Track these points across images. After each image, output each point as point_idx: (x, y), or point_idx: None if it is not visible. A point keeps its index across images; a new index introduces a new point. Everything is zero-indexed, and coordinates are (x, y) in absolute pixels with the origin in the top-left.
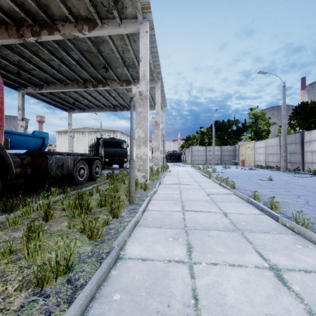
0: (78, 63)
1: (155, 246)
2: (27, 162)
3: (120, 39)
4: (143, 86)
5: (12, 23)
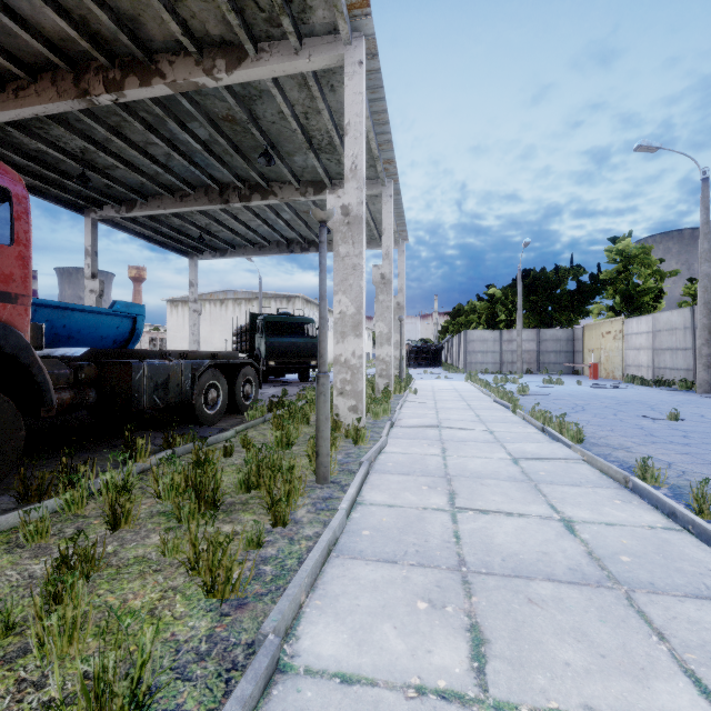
0: (208, 149)
1: (379, 630)
2: (88, 377)
3: (300, 87)
4: (353, 192)
5: (64, 66)
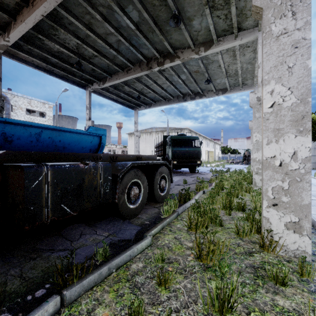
0: (138, 29)
1: None
2: None
3: None
4: None
5: None
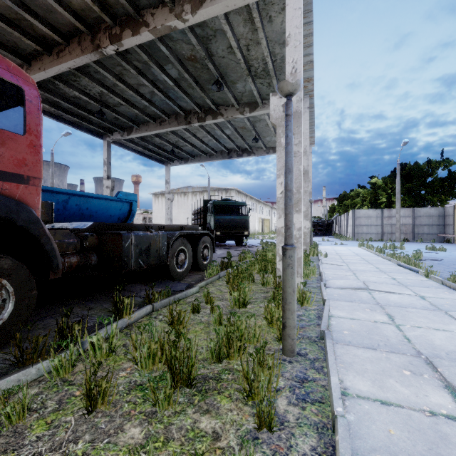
0: (177, 84)
1: None
2: (91, 245)
3: (244, 22)
4: None
5: (85, 30)
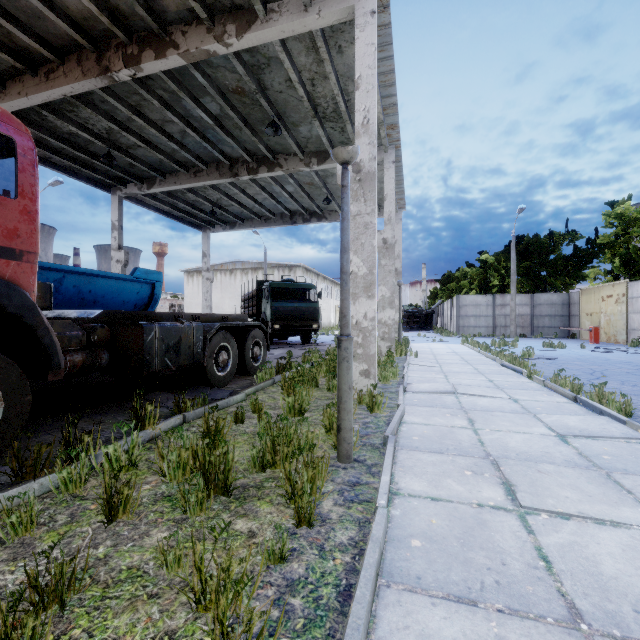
0: (219, 123)
1: None
2: (101, 339)
3: (307, 50)
4: (365, 148)
5: (87, 45)
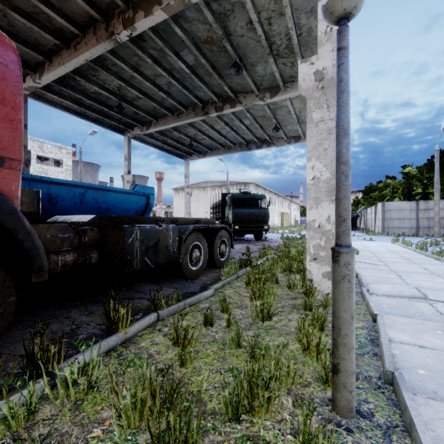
0: (194, 72)
1: None
2: (91, 240)
3: None
4: (328, 55)
5: (99, 17)
